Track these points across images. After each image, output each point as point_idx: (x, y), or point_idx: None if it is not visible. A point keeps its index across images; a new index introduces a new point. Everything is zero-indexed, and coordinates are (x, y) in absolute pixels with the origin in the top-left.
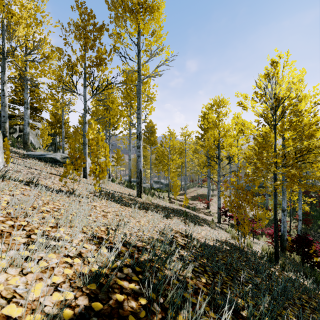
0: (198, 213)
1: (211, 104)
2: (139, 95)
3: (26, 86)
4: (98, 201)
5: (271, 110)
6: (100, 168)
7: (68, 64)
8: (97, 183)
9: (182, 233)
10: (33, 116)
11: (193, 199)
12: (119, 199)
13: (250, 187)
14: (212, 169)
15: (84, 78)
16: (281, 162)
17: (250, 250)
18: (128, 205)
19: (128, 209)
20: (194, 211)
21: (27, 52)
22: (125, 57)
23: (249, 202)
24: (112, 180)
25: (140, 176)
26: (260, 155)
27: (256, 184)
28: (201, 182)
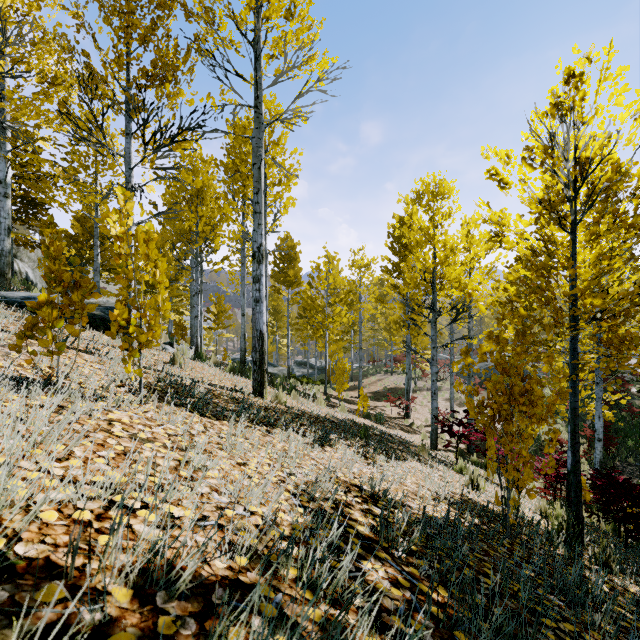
0: (388, 429)
1: (418, 192)
2: (259, 160)
3: (3, 146)
4: (132, 407)
5: (566, 188)
6: (141, 316)
7: (84, 76)
8: (130, 357)
9: (363, 488)
10: (29, 219)
11: (375, 399)
12: (204, 400)
13: (489, 372)
14: (414, 336)
15: (127, 115)
16: (603, 305)
17: (518, 518)
18: (225, 415)
19: (219, 427)
20: (381, 423)
21: (6, 68)
22: (225, 69)
23: (530, 404)
24: (200, 357)
25: (260, 346)
26: (552, 288)
27: (546, 360)
28: (392, 363)
